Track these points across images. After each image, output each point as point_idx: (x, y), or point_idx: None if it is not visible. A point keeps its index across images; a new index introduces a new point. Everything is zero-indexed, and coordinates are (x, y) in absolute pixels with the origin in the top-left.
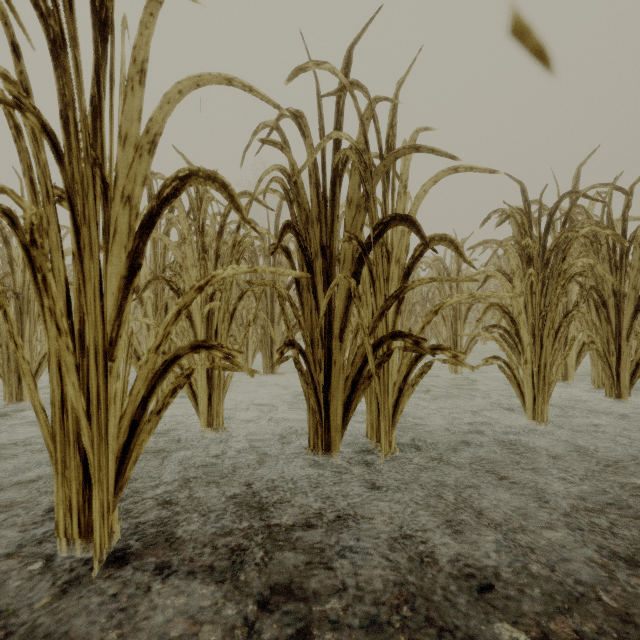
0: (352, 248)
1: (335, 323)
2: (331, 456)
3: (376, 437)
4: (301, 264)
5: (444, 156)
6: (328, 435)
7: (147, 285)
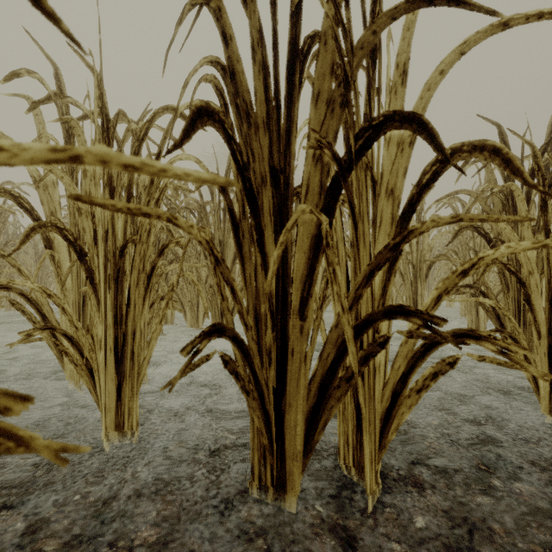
0: (320, 170)
1: (293, 290)
2: (286, 500)
3: (353, 459)
4: (241, 200)
5: (477, 11)
6: (282, 466)
7: (29, 234)
